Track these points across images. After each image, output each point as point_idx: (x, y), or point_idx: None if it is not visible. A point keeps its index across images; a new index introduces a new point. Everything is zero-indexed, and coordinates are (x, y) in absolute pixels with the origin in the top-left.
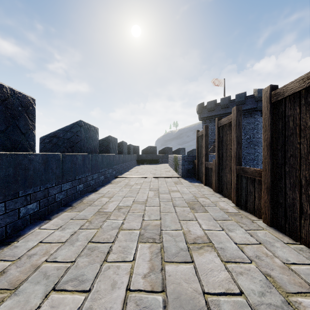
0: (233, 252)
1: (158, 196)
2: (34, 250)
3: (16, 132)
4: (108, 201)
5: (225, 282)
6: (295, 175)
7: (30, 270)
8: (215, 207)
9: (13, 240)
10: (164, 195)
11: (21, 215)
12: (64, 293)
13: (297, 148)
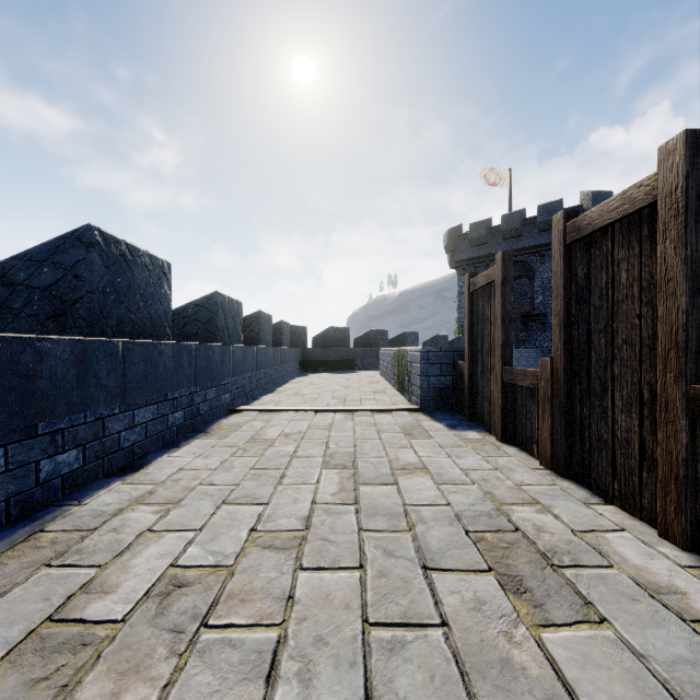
0: None
1: (354, 493)
2: None
3: None
4: (155, 523)
5: None
6: None
7: None
8: (607, 568)
9: None
10: (376, 488)
11: None
12: None
13: None
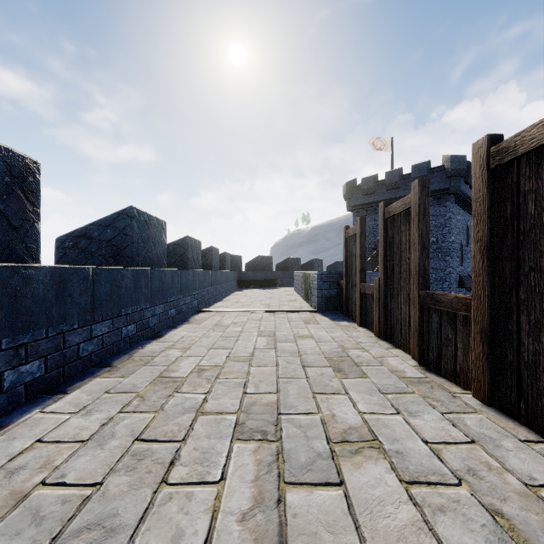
0: (421, 461)
1: (274, 346)
2: (24, 458)
3: None
4: (180, 356)
5: (411, 530)
6: (540, 306)
7: (8, 503)
8: (380, 366)
9: None
10: (285, 344)
11: (7, 385)
12: None
13: None
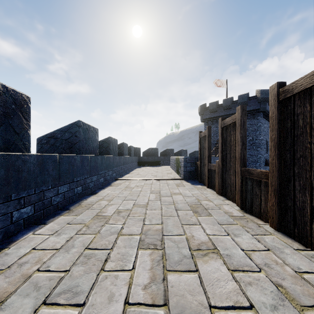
0: (240, 259)
1: (160, 199)
2: (26, 258)
3: (9, 132)
4: (107, 204)
5: (233, 294)
6: (305, 176)
7: (20, 280)
8: (219, 210)
9: (5, 246)
10: (166, 198)
11: (14, 219)
12: (56, 307)
13: (308, 148)
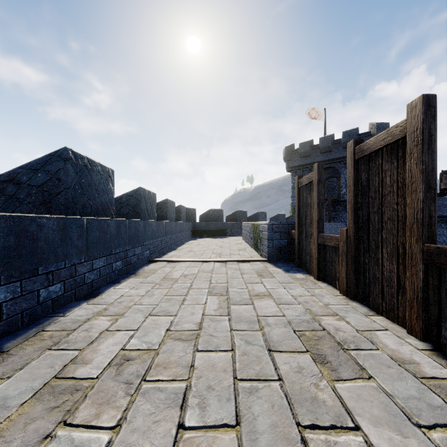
0: None
1: (227, 309)
2: None
3: None
4: (109, 326)
5: None
6: None
7: None
8: (375, 350)
9: None
10: (240, 307)
11: None
12: None
13: None
